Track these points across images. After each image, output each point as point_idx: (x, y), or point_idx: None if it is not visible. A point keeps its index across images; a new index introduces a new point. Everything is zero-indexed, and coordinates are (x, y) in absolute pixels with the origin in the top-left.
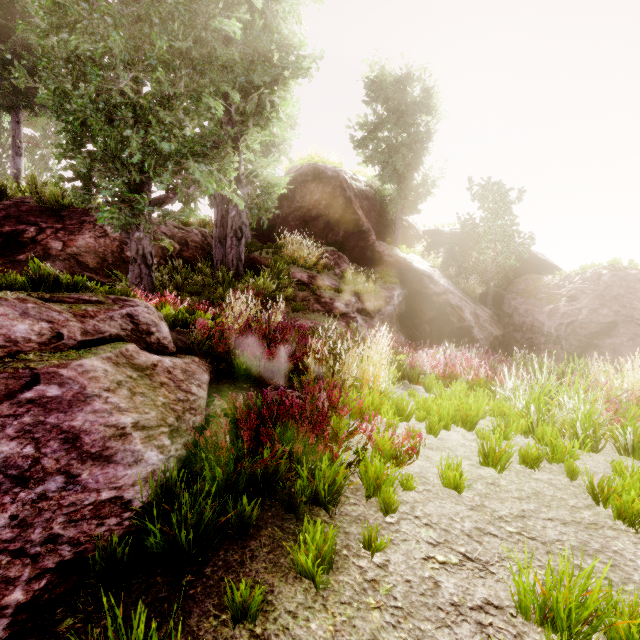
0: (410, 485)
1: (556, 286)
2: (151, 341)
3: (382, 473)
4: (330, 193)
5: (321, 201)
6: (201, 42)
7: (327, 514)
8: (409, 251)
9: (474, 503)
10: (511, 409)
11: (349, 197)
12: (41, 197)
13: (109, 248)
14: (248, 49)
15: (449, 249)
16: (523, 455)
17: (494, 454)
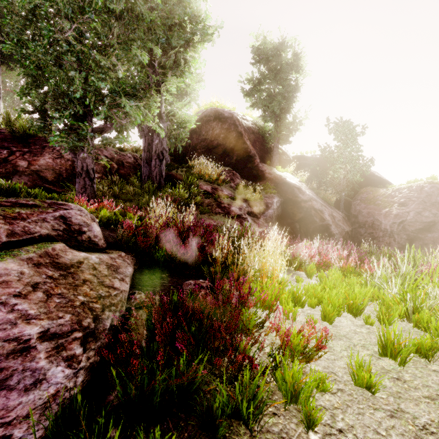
0: (326, 388)
1: (389, 195)
2: (82, 239)
3: (300, 379)
4: (226, 129)
5: (220, 135)
6: (132, 11)
7: (247, 431)
8: (284, 170)
9: (391, 407)
10: (387, 296)
11: (240, 132)
12: (13, 128)
13: (64, 166)
14: (167, 19)
15: (311, 169)
16: (416, 345)
17: (392, 346)
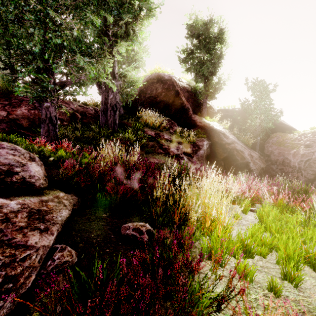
0: None
1: (296, 139)
2: (12, 180)
3: None
4: (167, 88)
5: (162, 93)
6: None
7: None
8: (211, 120)
9: None
10: None
11: (177, 90)
12: None
13: (37, 116)
14: None
15: (232, 119)
16: None
17: None
